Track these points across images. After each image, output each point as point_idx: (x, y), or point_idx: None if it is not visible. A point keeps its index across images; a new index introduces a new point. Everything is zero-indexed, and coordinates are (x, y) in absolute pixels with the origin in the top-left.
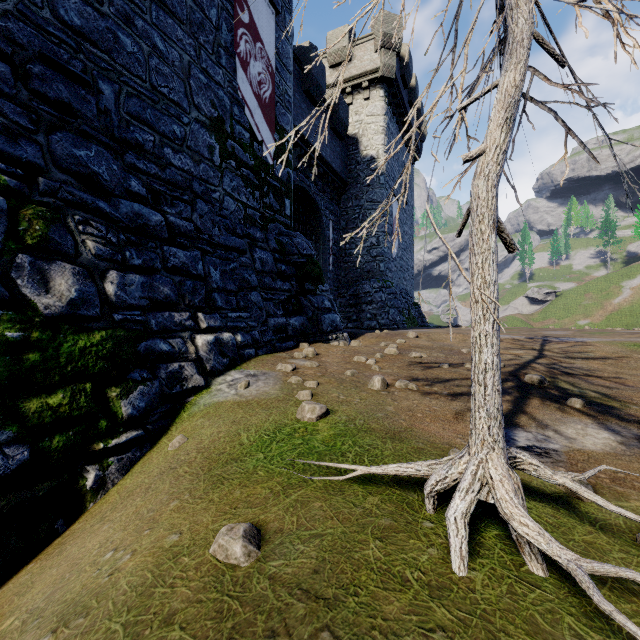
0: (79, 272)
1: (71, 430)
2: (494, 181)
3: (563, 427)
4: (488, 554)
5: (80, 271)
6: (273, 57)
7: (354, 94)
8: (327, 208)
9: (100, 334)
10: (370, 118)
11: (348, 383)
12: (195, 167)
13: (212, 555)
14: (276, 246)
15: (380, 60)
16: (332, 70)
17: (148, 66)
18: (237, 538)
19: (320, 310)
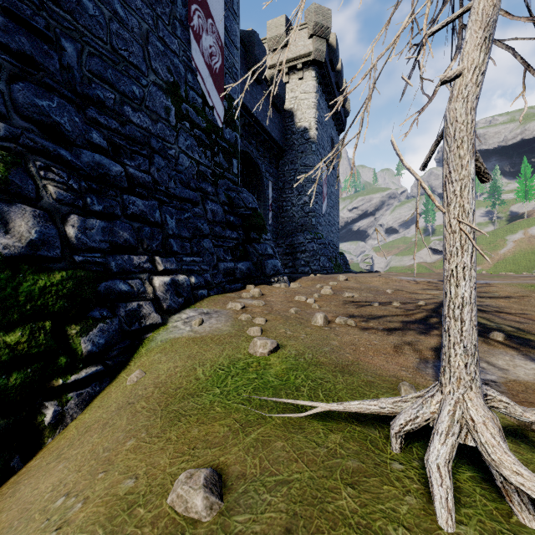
0: (40, 215)
1: (29, 367)
2: (473, 103)
3: (493, 359)
4: (470, 502)
5: (41, 214)
6: (222, 33)
7: (290, 74)
8: (267, 171)
9: (60, 274)
10: (303, 95)
11: (293, 320)
12: (153, 125)
13: (170, 506)
14: (225, 199)
15: (312, 46)
16: (271, 53)
17: (109, 30)
18: (197, 488)
19: (264, 256)
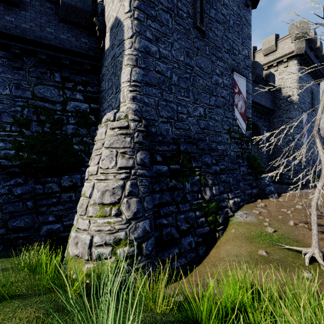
0: (209, 189)
1: (213, 224)
2: (315, 203)
3: None
4: (314, 265)
5: (209, 189)
6: (245, 95)
7: (278, 65)
8: (262, 125)
9: (214, 203)
10: (288, 76)
11: (280, 221)
12: (223, 147)
13: (258, 253)
14: (247, 163)
15: (294, 46)
16: (265, 57)
17: (214, 126)
18: (264, 251)
19: (264, 185)
